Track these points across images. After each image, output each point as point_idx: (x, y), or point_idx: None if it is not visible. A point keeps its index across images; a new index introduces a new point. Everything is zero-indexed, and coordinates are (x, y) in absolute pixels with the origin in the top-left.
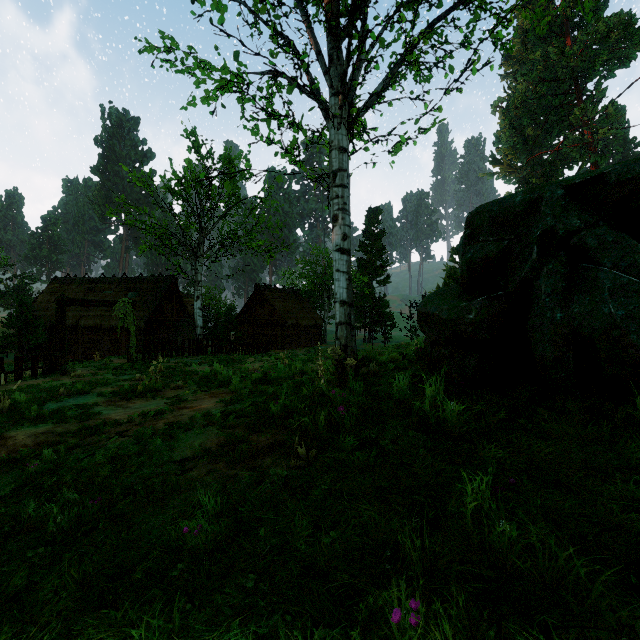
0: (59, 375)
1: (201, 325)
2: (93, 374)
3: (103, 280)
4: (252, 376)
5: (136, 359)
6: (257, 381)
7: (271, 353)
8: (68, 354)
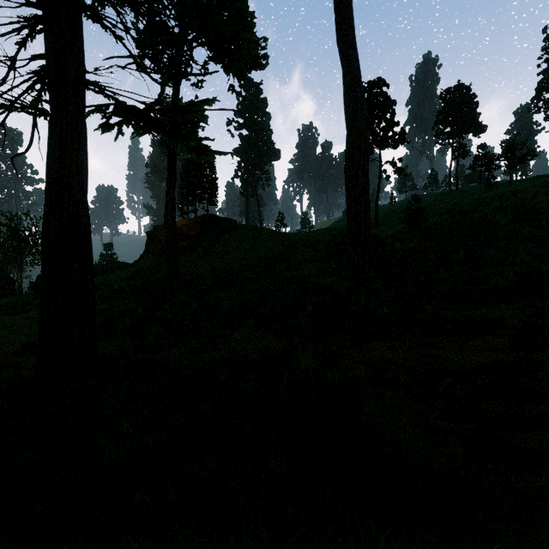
0: None
1: None
2: None
3: None
4: None
5: None
6: None
7: None
8: None
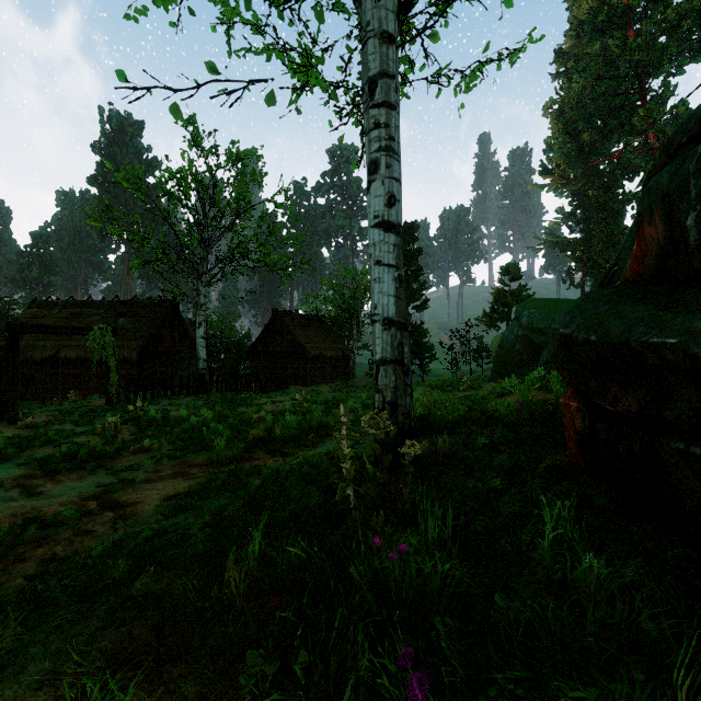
0: (6, 424)
1: (204, 357)
2: (49, 423)
3: (91, 304)
4: (250, 433)
5: (118, 400)
6: (256, 441)
7: (290, 390)
8: (46, 392)
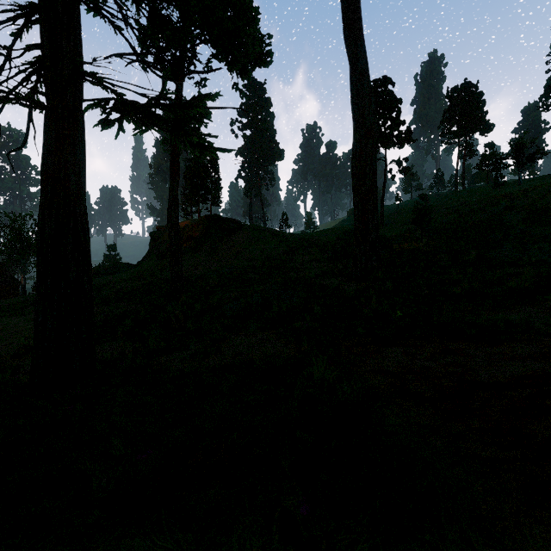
0: None
1: None
2: None
3: None
4: None
5: None
6: None
7: None
8: None
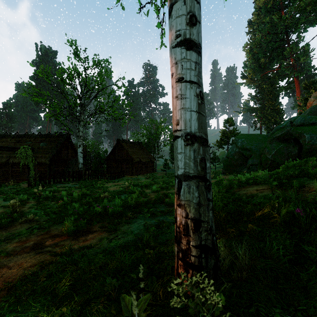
0: None
1: (82, 162)
2: None
3: (27, 136)
4: (94, 209)
5: (34, 185)
6: (96, 215)
7: (125, 178)
8: (3, 179)
